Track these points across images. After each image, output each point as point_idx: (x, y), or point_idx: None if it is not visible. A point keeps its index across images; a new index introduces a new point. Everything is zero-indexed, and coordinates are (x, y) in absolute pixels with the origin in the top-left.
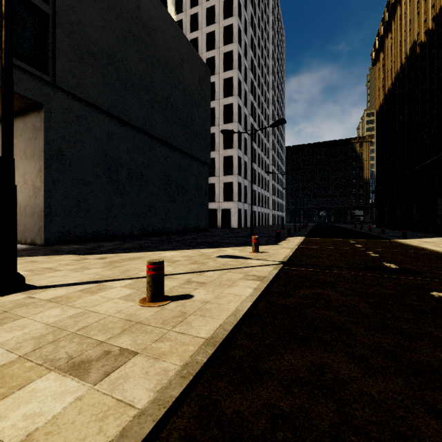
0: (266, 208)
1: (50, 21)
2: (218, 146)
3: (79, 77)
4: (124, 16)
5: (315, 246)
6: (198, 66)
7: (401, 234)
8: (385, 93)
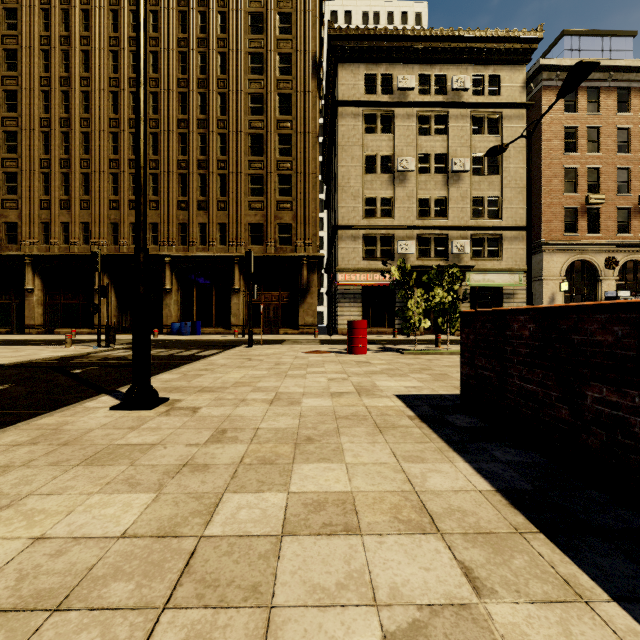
0: None
1: None
2: None
3: None
4: None
5: None
6: None
7: None
8: None
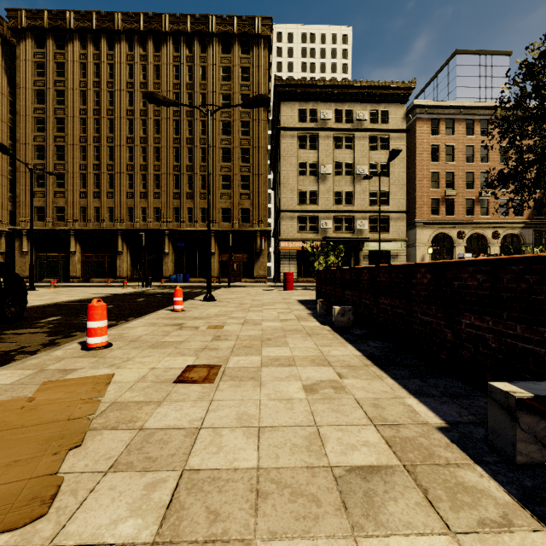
0: None
1: None
2: None
3: None
4: None
5: None
6: None
7: None
8: None
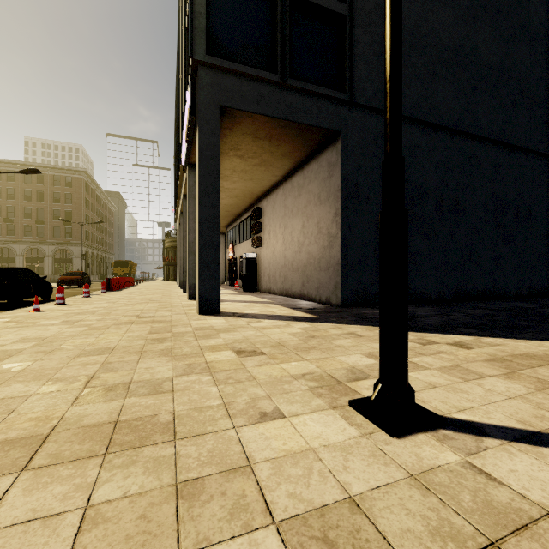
0: None
1: (347, 23)
2: None
3: (376, 81)
4: None
5: None
6: None
7: None
8: None
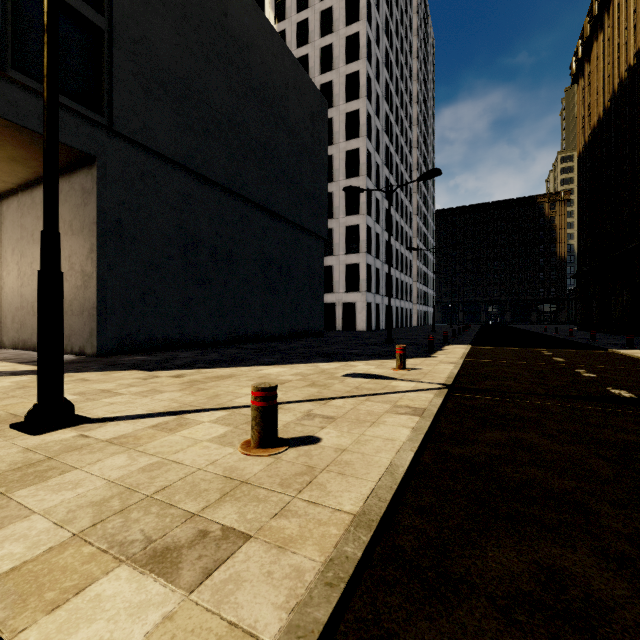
0: (407, 301)
1: (104, 39)
2: (337, 212)
3: (144, 116)
4: (206, 27)
5: (490, 359)
6: (310, 96)
7: (622, 341)
8: (594, 125)
